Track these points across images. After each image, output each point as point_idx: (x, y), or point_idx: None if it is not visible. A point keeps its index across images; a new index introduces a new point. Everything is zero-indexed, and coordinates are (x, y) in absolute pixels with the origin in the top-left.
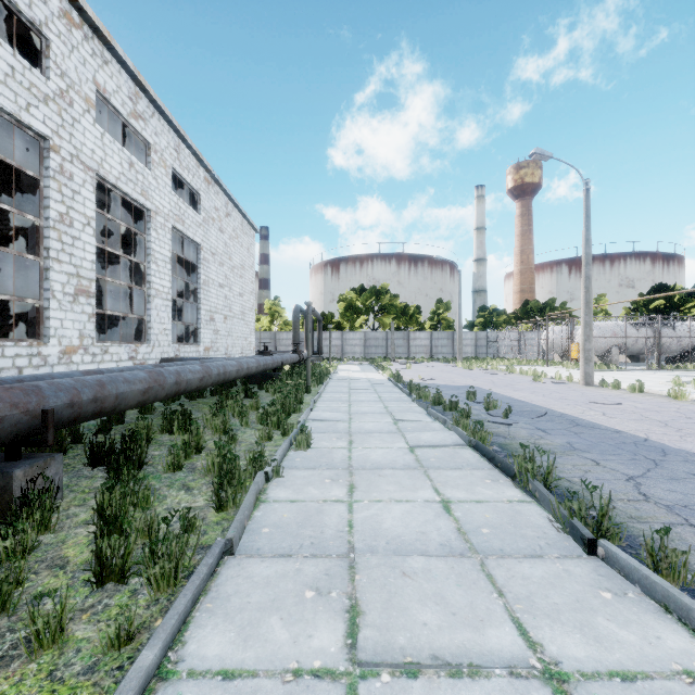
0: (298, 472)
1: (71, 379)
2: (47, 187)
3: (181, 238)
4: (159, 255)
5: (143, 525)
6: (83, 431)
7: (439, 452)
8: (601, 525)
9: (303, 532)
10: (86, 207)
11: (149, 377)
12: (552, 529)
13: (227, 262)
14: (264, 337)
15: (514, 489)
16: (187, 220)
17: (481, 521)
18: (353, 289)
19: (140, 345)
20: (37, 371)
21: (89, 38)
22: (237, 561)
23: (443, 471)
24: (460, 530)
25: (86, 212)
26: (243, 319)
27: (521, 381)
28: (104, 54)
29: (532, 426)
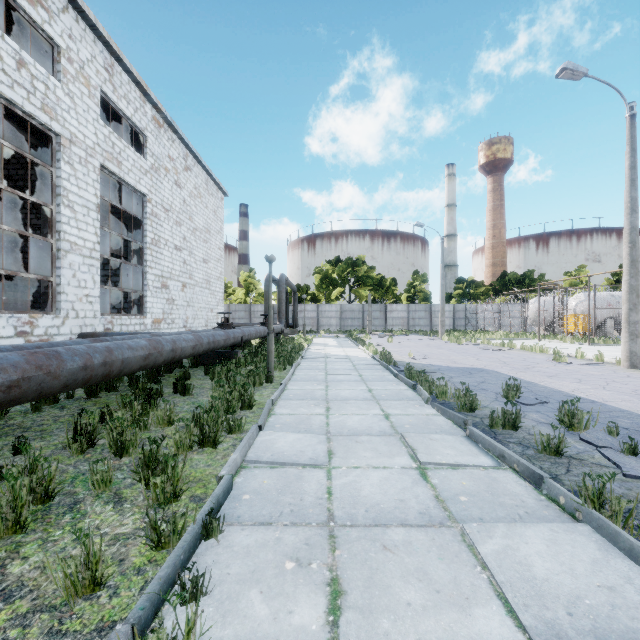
0: None
1: None
2: None
3: (123, 187)
4: (76, 198)
5: None
6: None
7: None
8: None
9: None
10: None
11: None
12: None
13: (186, 222)
14: (239, 309)
15: None
16: (125, 162)
17: None
18: (329, 261)
19: (40, 316)
20: None
21: None
22: None
23: None
24: None
25: None
26: (208, 288)
27: (538, 361)
28: None
29: None
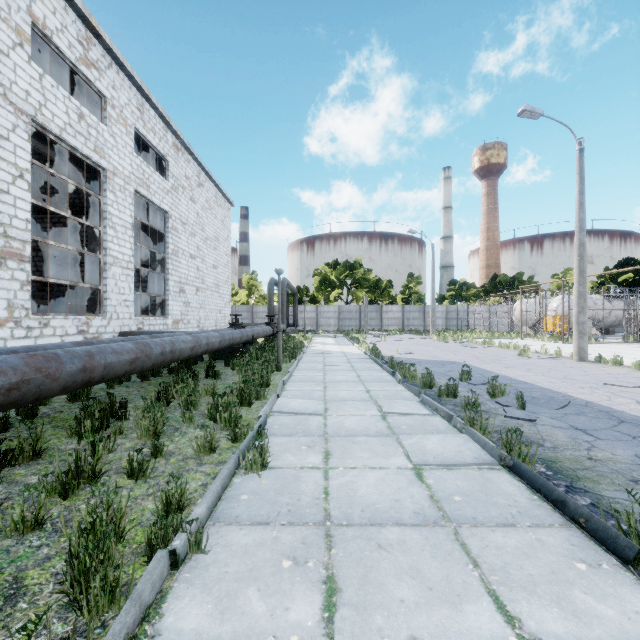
0: (237, 536)
1: None
2: None
3: (148, 205)
4: (117, 220)
5: None
6: None
7: (461, 478)
8: None
9: None
10: (17, 157)
11: (25, 364)
12: None
13: (199, 233)
14: (241, 310)
15: None
16: (152, 186)
17: None
18: (327, 264)
19: (93, 318)
20: None
21: None
22: None
23: (487, 533)
24: None
25: (17, 162)
26: (217, 292)
27: (506, 356)
28: None
29: (564, 423)
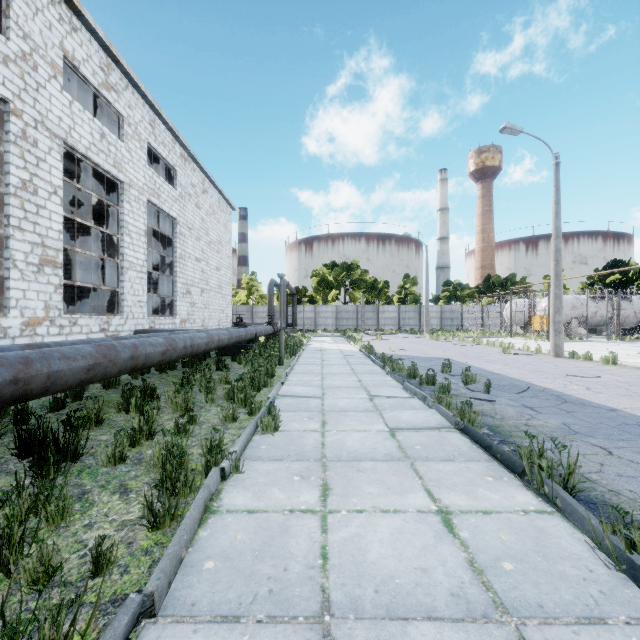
0: (261, 466)
1: None
2: (7, 152)
3: (158, 212)
4: (132, 228)
5: (36, 563)
6: (31, 410)
7: (423, 436)
8: None
9: (260, 569)
10: (52, 176)
11: (96, 352)
12: (597, 563)
13: (204, 237)
14: (241, 310)
15: (524, 491)
16: (162, 195)
17: (498, 548)
18: (325, 265)
19: (113, 317)
20: None
21: (56, 3)
22: (156, 632)
23: (433, 464)
24: (474, 565)
25: (52, 180)
26: (220, 293)
27: (491, 353)
28: (73, 21)
29: (518, 403)
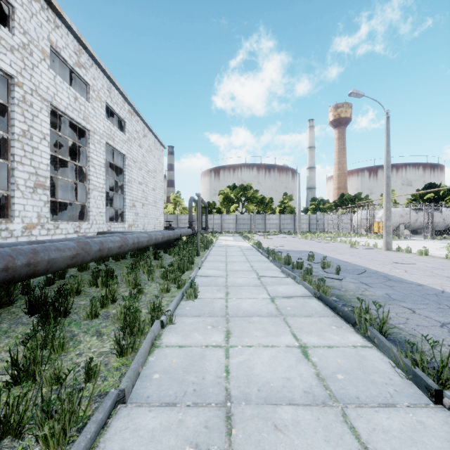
0: (186, 319)
1: (8, 248)
2: (13, 111)
3: (113, 151)
4: (96, 162)
5: (51, 374)
6: (32, 285)
7: (293, 302)
8: (441, 374)
9: (187, 378)
10: (42, 127)
11: (77, 246)
12: (395, 375)
13: (144, 167)
14: (170, 218)
15: (355, 334)
16: (116, 139)
17: (335, 367)
18: (228, 186)
19: (82, 223)
20: (5, 241)
21: (45, 9)
22: (127, 411)
23: (298, 319)
24: (319, 376)
25: (42, 130)
26: (155, 206)
27: (342, 247)
28: (56, 21)
29: (357, 280)
